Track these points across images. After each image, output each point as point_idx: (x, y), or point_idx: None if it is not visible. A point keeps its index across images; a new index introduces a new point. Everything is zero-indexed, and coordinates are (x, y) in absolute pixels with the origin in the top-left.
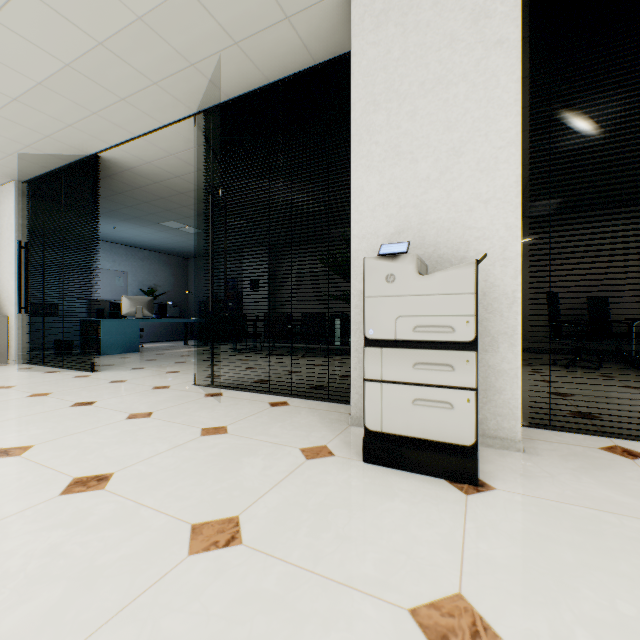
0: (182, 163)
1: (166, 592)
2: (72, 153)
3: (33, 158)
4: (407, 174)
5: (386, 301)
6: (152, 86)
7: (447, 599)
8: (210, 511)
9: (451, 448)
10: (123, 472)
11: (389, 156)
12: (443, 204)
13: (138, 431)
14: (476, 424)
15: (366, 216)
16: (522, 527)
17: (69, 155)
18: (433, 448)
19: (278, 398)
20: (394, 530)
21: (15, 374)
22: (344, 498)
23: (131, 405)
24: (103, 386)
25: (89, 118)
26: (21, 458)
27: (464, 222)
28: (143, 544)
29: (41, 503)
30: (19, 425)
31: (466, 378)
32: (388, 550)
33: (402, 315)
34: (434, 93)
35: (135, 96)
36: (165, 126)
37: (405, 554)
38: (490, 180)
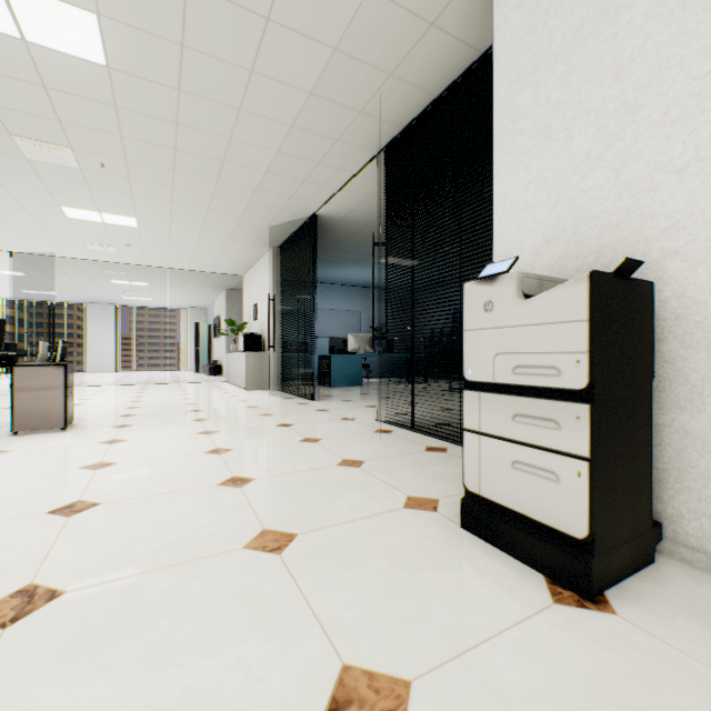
0: (380, 203)
1: (210, 564)
2: (299, 217)
3: (278, 228)
4: (559, 160)
5: (484, 335)
6: (336, 144)
7: (390, 678)
8: (284, 524)
9: (558, 536)
10: (261, 479)
11: (536, 143)
12: (609, 189)
13: (298, 452)
14: (589, 510)
15: (509, 227)
16: (592, 670)
17: (298, 219)
18: (535, 530)
19: (441, 443)
20: (413, 598)
21: (266, 398)
22: (398, 552)
23: (312, 431)
24: (308, 413)
25: (302, 186)
26: (220, 456)
27: (642, 209)
28: (227, 530)
29: (205, 487)
30: (238, 434)
31: (575, 442)
32: (385, 611)
33: (500, 352)
34: (596, 34)
35: (326, 157)
36: (356, 174)
37: (398, 622)
38: (687, 133)
